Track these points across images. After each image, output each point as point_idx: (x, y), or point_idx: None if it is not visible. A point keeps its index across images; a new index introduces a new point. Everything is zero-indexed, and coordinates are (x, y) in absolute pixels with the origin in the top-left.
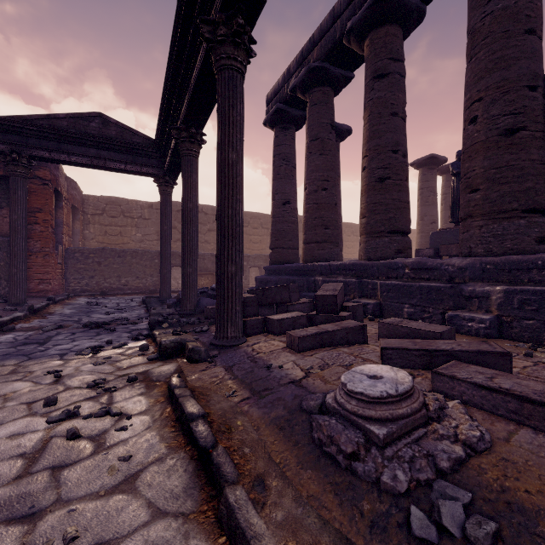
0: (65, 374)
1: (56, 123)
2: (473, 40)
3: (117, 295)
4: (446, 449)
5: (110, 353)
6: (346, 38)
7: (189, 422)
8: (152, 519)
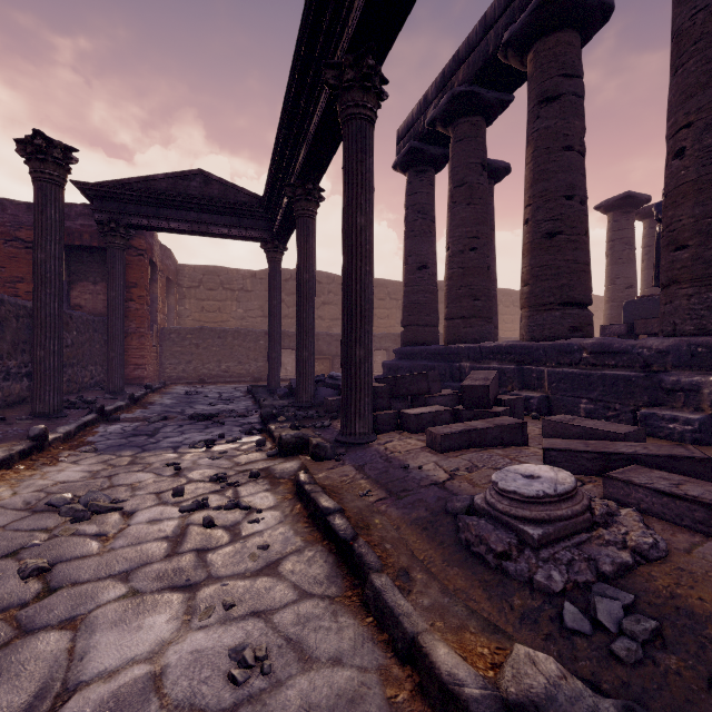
0: (183, 467)
1: (155, 185)
2: (680, 45)
3: (218, 384)
4: (611, 554)
5: (224, 448)
6: (502, 53)
7: (326, 516)
8: (299, 598)
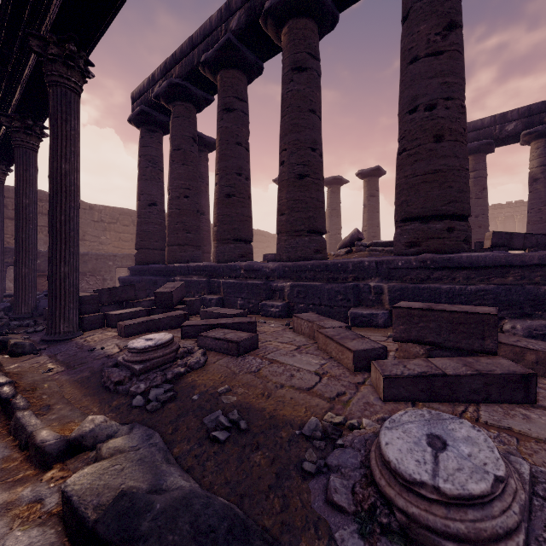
0: None
1: None
2: (283, 105)
3: None
4: (176, 370)
5: None
6: (201, 68)
7: None
8: None
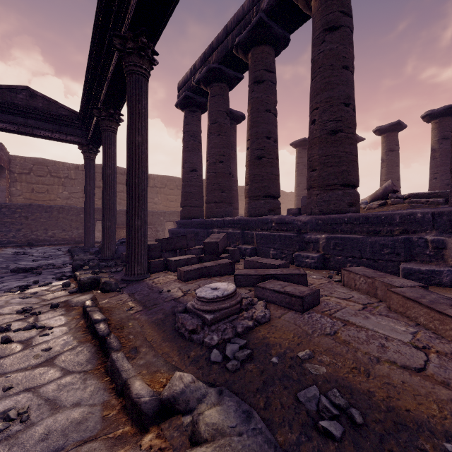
0: None
1: None
2: (314, 67)
3: (44, 246)
4: (244, 323)
5: (36, 290)
6: (235, 50)
7: (94, 324)
8: (63, 375)
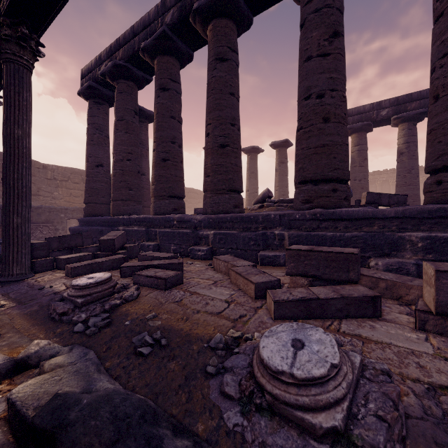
0: None
1: None
2: (208, 88)
3: None
4: (113, 302)
5: None
6: (141, 53)
7: None
8: None
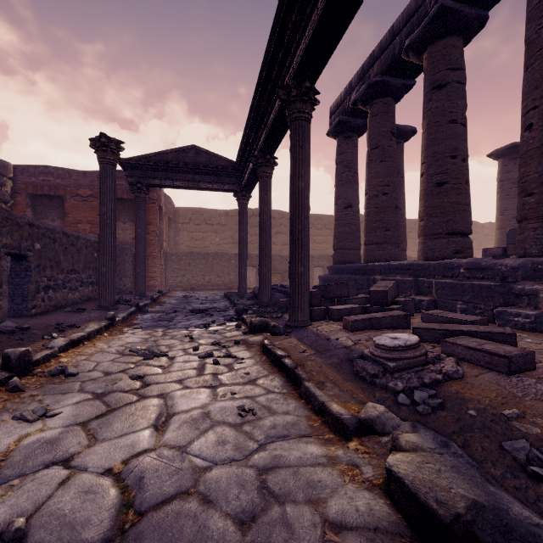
0: (194, 337)
1: (165, 157)
2: (529, 51)
3: (203, 291)
4: (432, 376)
5: (216, 328)
6: (404, 54)
7: (280, 359)
8: (267, 393)
